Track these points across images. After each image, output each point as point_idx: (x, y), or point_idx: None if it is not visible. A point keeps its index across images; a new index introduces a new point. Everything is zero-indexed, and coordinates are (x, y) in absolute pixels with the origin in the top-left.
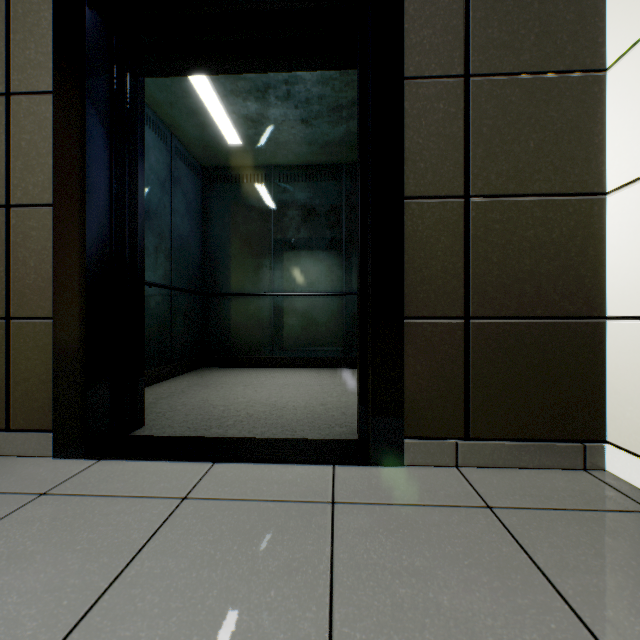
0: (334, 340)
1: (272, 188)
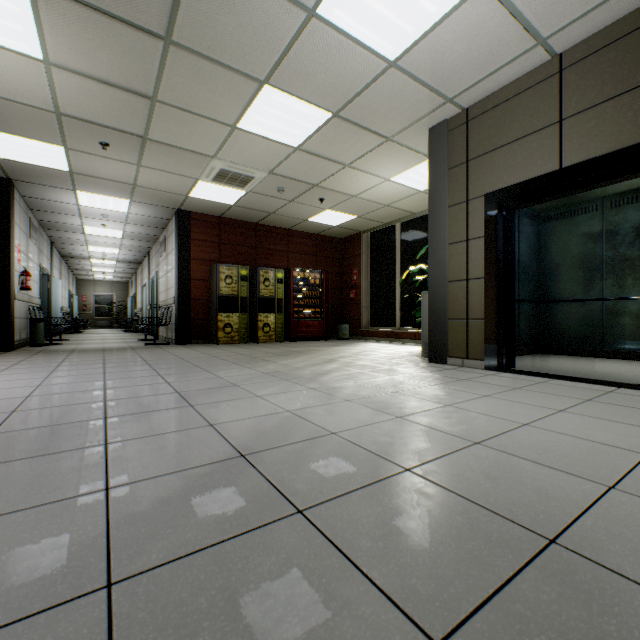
0: None
1: (602, 214)
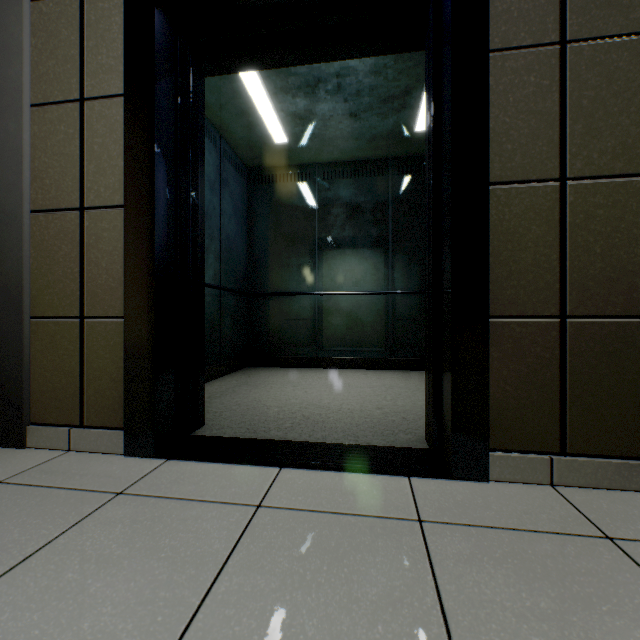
0: (380, 340)
1: (316, 186)
